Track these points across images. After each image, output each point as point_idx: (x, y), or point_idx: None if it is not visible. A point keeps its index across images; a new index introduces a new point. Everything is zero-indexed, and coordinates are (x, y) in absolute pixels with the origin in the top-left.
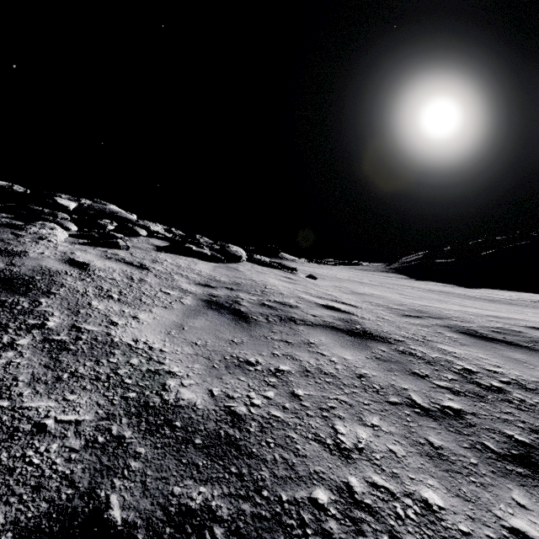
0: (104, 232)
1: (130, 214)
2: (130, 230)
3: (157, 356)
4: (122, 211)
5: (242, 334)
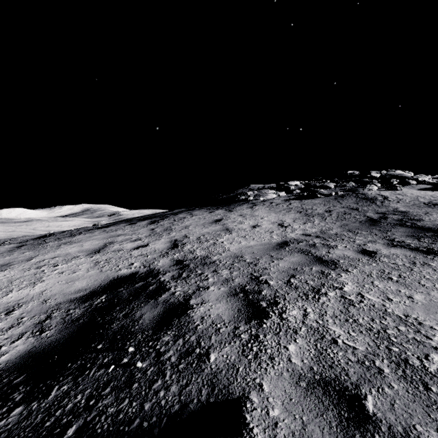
0: (391, 185)
1: (409, 173)
2: (405, 182)
3: (398, 208)
4: (403, 173)
5: (427, 207)
